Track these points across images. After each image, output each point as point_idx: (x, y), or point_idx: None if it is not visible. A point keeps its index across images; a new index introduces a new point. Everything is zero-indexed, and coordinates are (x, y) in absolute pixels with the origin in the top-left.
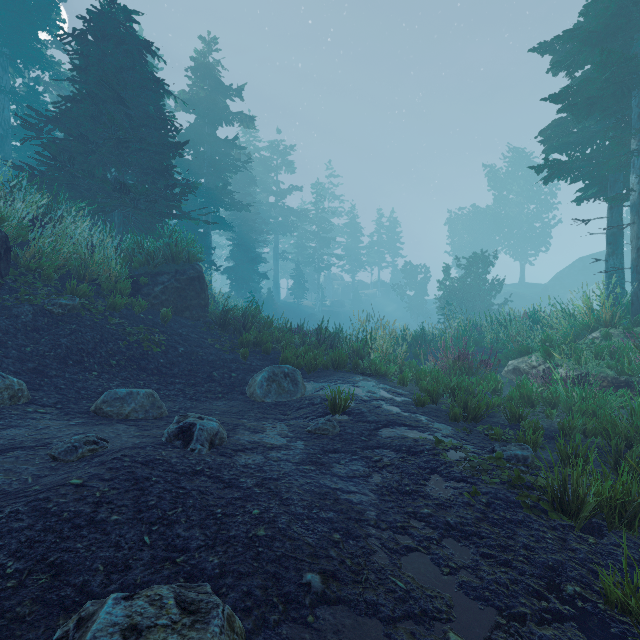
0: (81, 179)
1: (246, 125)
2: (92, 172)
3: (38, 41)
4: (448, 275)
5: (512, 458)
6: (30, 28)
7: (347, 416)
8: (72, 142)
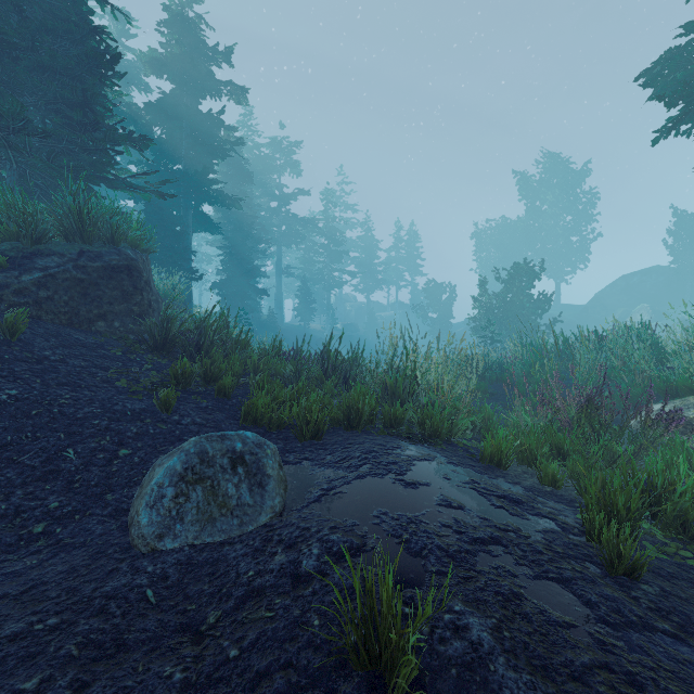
0: None
1: (237, 100)
2: None
3: None
4: (485, 290)
5: None
6: None
7: (423, 688)
8: None
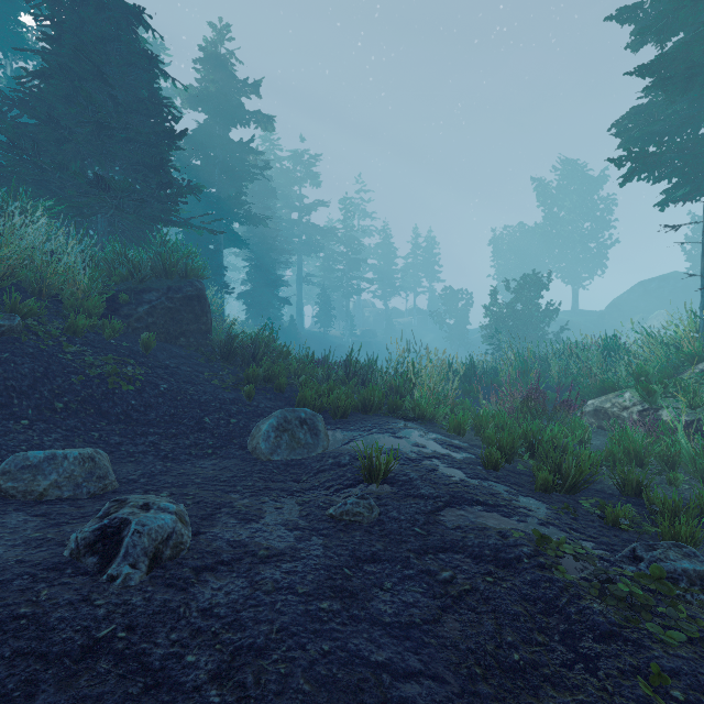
0: (50, 173)
1: (264, 127)
2: (64, 164)
3: (18, 23)
4: (495, 300)
5: (679, 577)
6: (7, 7)
7: (389, 486)
8: (39, 127)
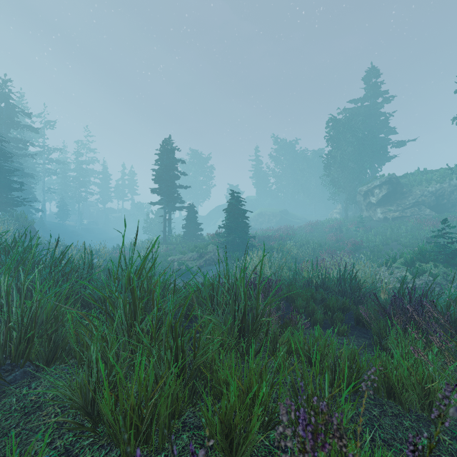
0: None
1: (32, 130)
2: None
3: None
4: (149, 217)
5: None
6: None
7: None
8: None
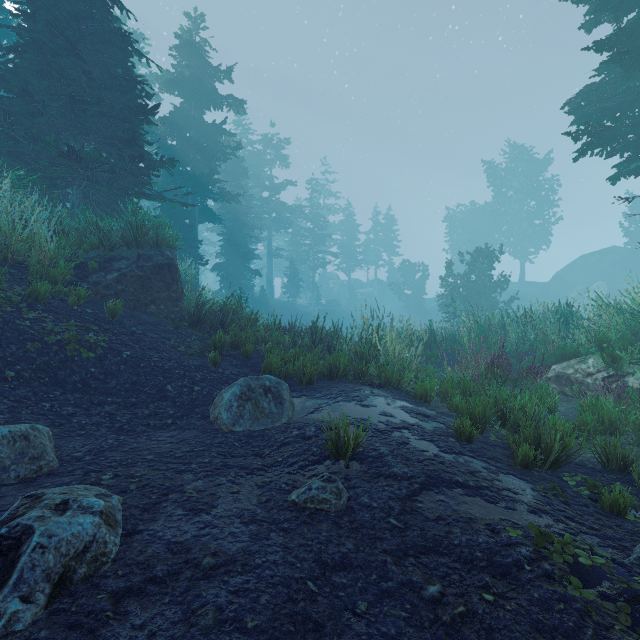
0: (23, 144)
1: (236, 110)
2: (38, 136)
3: (3, 10)
4: (451, 271)
5: None
6: None
7: (358, 463)
8: (13, 99)
